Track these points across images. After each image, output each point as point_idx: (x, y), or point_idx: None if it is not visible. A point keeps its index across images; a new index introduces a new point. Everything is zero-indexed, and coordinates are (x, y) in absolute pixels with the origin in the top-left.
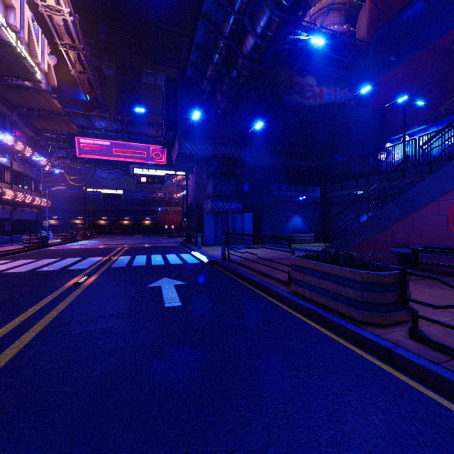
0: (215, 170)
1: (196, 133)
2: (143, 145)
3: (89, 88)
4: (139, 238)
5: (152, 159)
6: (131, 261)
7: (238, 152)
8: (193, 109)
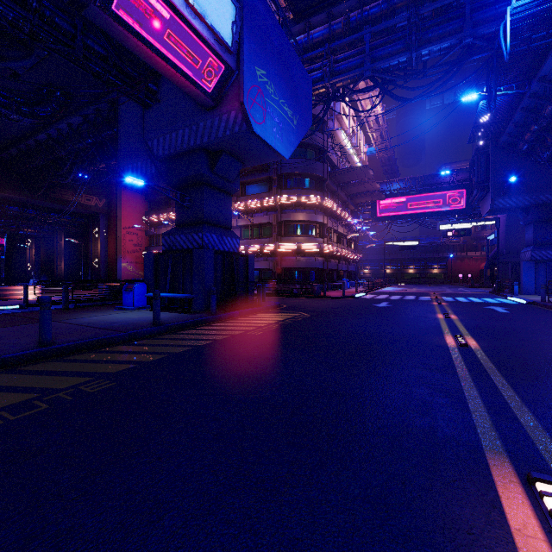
0: (535, 218)
1: (511, 188)
2: (438, 194)
3: (384, 152)
4: (434, 287)
5: (448, 205)
6: (455, 299)
7: None
8: (507, 167)
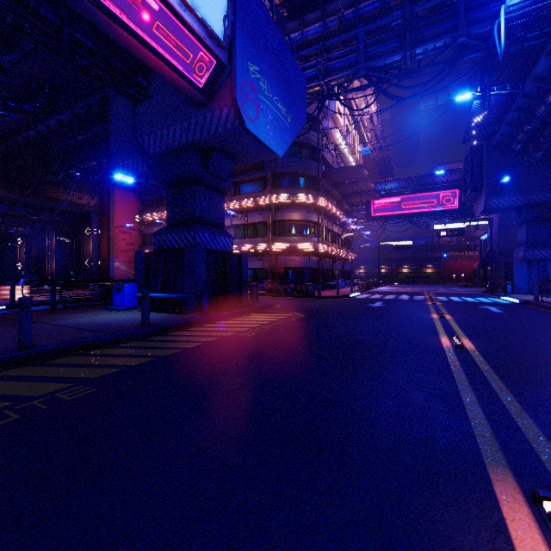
0: (528, 218)
1: (504, 188)
2: (432, 194)
3: (379, 152)
4: (428, 287)
5: (442, 205)
6: (449, 299)
7: None
8: (500, 167)
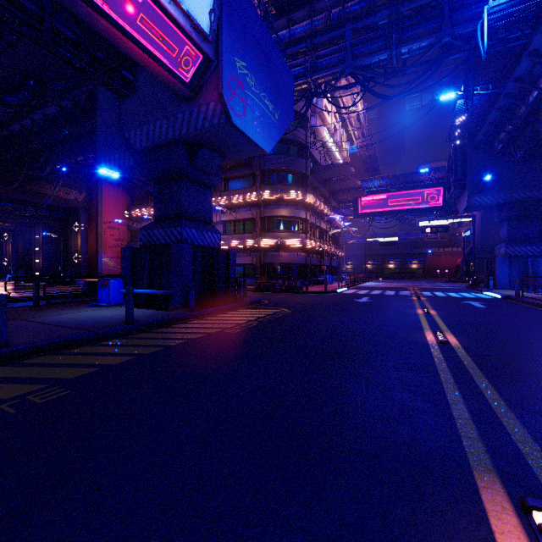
0: (509, 216)
1: (486, 186)
2: (417, 191)
3: (366, 151)
4: (413, 282)
5: (427, 203)
6: (434, 294)
7: (541, 193)
8: (483, 165)
